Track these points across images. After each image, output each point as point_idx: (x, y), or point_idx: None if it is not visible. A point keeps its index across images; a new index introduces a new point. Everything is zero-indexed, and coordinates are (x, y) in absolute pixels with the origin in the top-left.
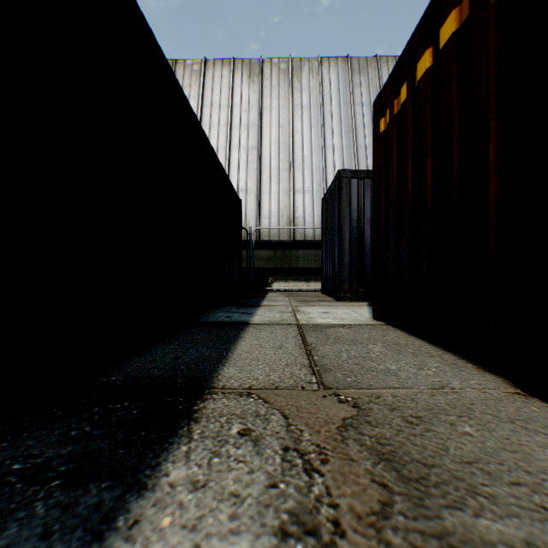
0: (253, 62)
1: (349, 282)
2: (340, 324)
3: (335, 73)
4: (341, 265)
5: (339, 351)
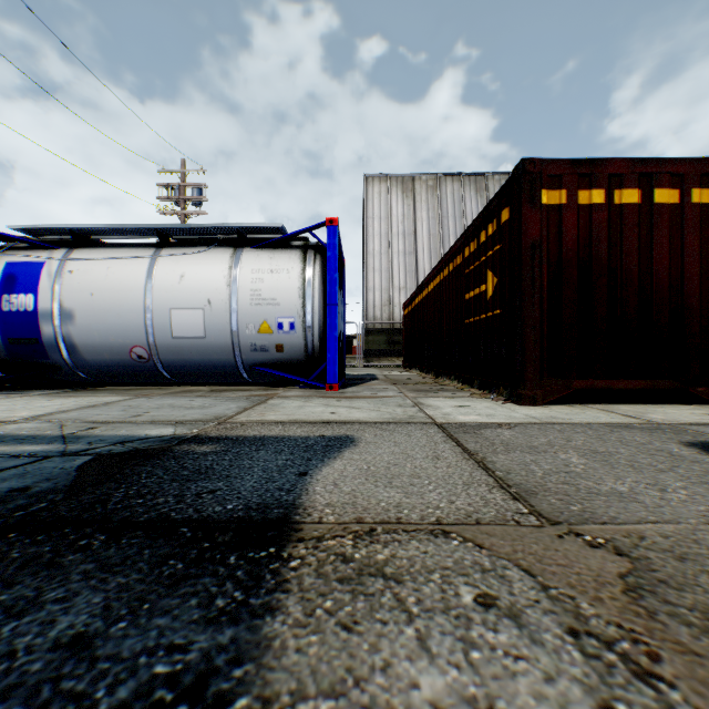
0: (479, 178)
1: None
2: None
3: None
4: None
5: None
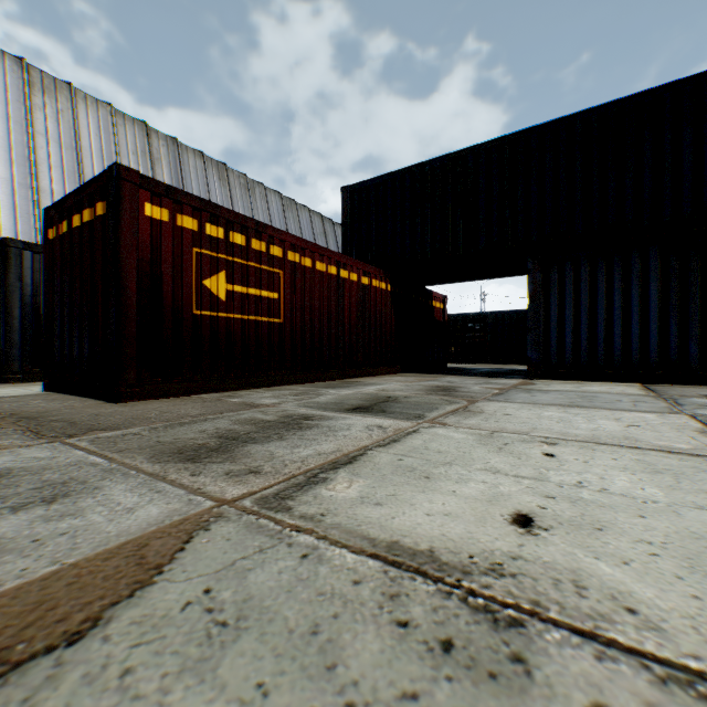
0: None
1: (22, 363)
2: (6, 396)
3: (1, 71)
4: (10, 343)
5: (4, 405)
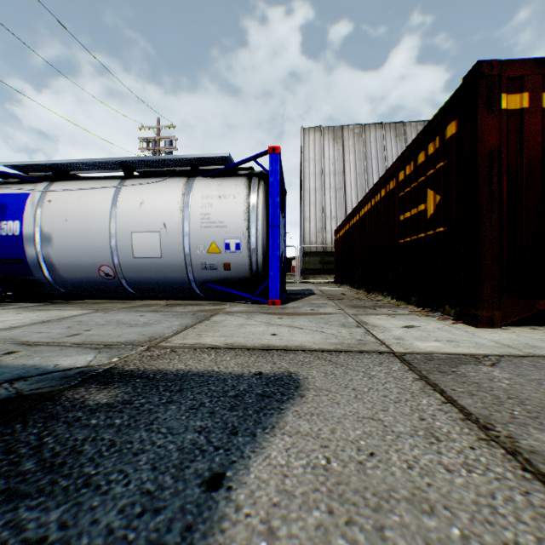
0: (398, 125)
1: None
2: None
3: None
4: None
5: None
